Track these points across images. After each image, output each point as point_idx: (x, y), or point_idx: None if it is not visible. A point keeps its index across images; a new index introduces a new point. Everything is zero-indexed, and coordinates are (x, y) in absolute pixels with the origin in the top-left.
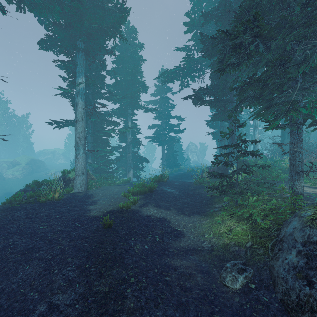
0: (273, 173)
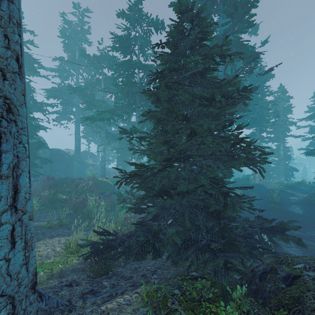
0: None
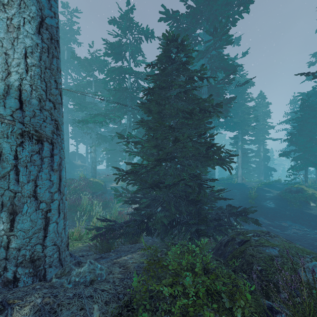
0: None
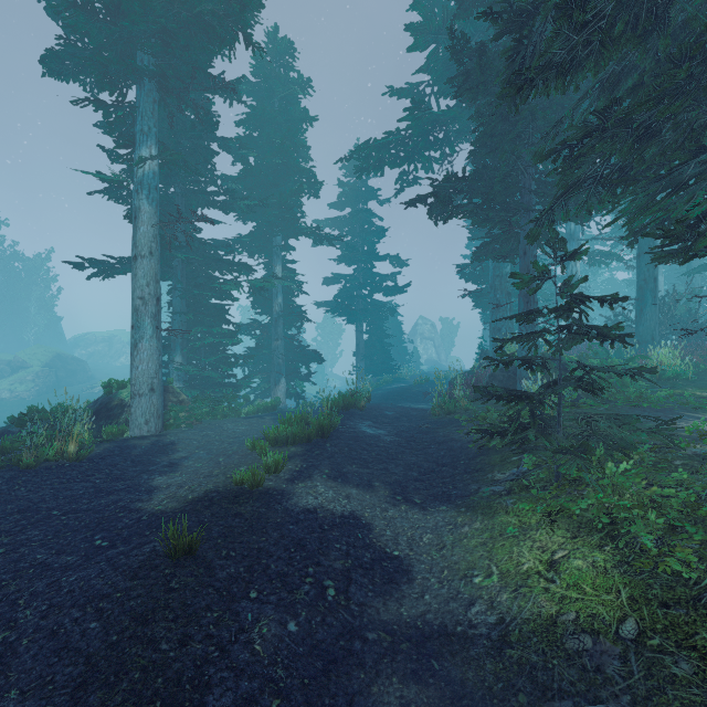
0: (625, 387)
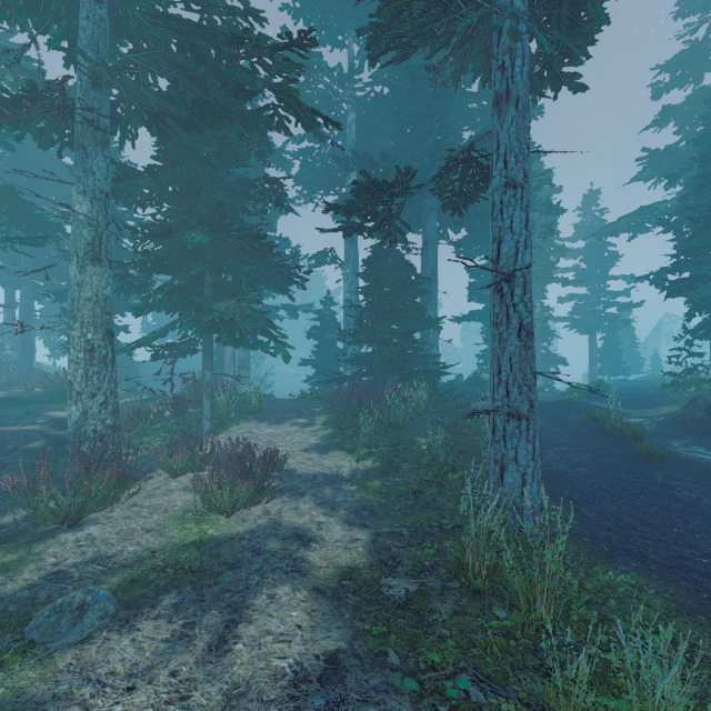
0: None
